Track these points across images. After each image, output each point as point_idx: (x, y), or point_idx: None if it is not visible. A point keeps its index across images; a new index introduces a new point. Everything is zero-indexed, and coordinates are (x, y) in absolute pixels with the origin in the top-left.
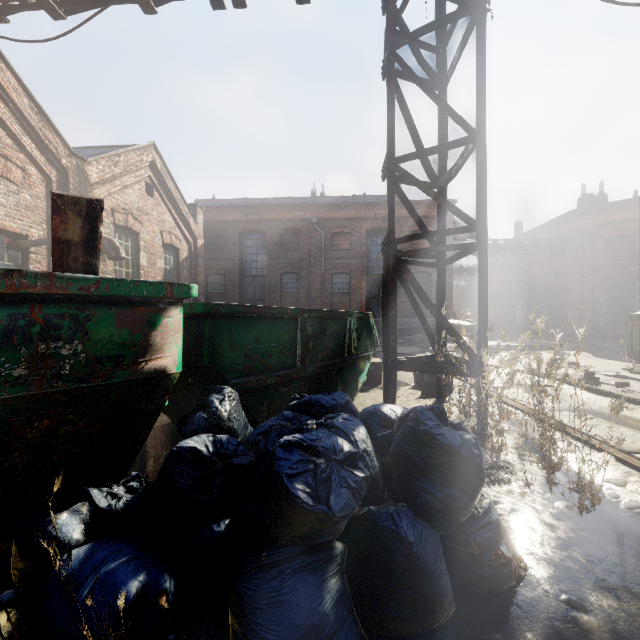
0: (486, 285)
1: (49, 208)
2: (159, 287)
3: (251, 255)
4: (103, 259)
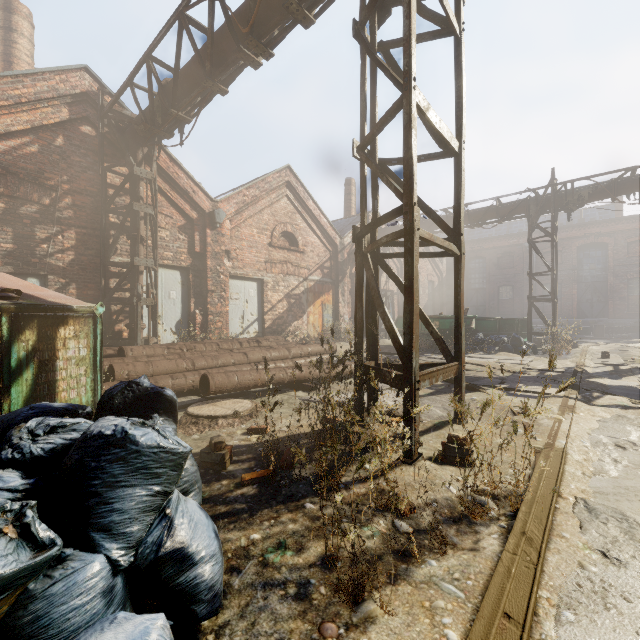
0: (554, 311)
1: None
2: (473, 316)
3: (474, 274)
4: None
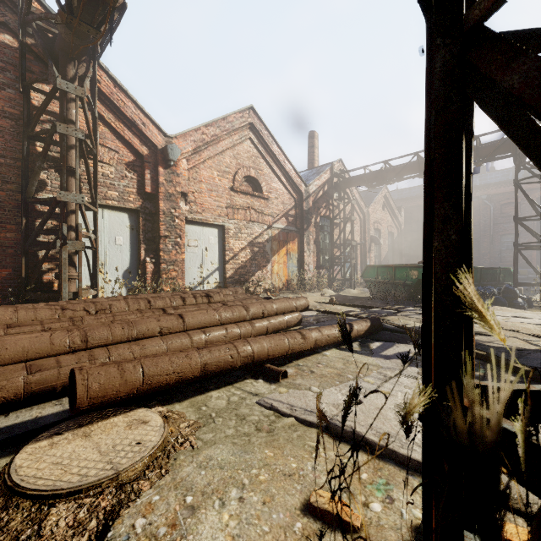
0: None
1: (360, 229)
2: None
3: None
4: (371, 245)
